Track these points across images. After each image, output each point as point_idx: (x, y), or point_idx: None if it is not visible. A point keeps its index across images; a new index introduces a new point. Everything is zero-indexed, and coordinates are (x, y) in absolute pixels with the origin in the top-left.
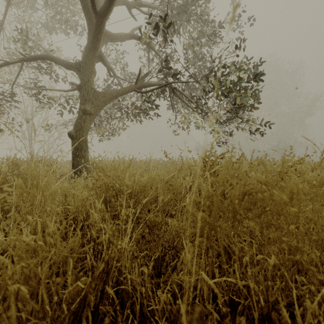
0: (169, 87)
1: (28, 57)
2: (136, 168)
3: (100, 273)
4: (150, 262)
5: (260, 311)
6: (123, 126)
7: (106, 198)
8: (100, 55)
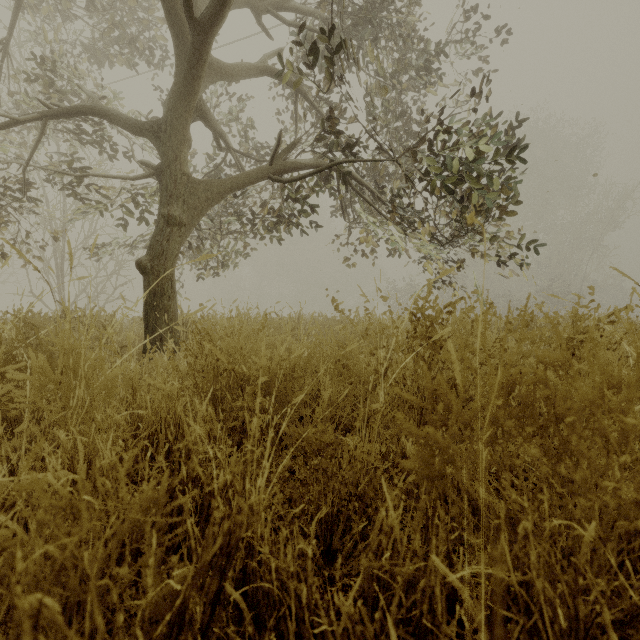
0: (337, 171)
1: (55, 112)
2: (273, 333)
3: (213, 557)
4: (311, 528)
5: (560, 639)
6: (245, 248)
7: (214, 393)
8: (200, 108)
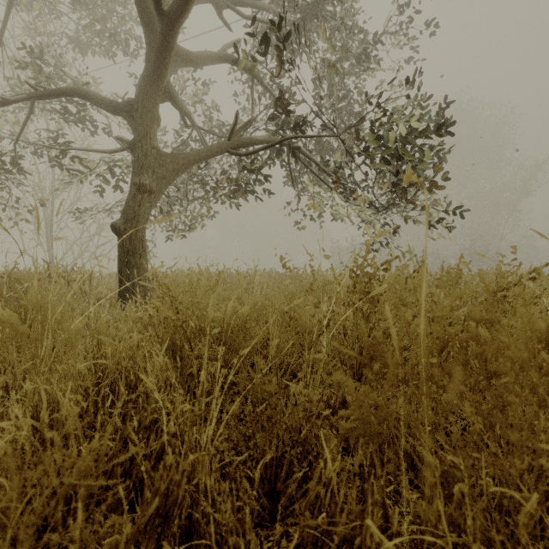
0: (287, 145)
1: (42, 94)
2: (231, 287)
3: (149, 519)
4: (255, 473)
5: None
6: (209, 213)
7: (174, 342)
8: (168, 90)
